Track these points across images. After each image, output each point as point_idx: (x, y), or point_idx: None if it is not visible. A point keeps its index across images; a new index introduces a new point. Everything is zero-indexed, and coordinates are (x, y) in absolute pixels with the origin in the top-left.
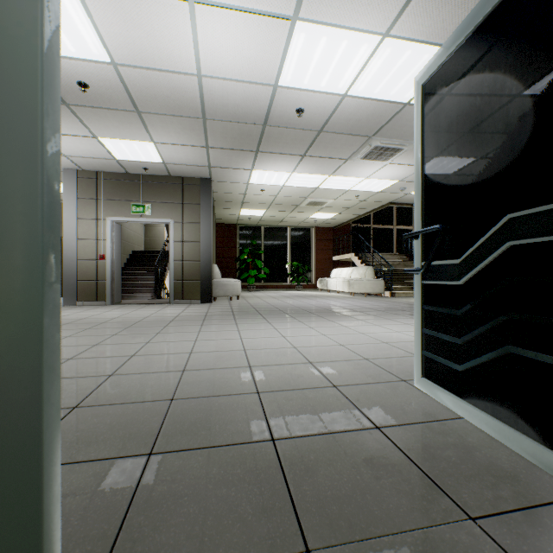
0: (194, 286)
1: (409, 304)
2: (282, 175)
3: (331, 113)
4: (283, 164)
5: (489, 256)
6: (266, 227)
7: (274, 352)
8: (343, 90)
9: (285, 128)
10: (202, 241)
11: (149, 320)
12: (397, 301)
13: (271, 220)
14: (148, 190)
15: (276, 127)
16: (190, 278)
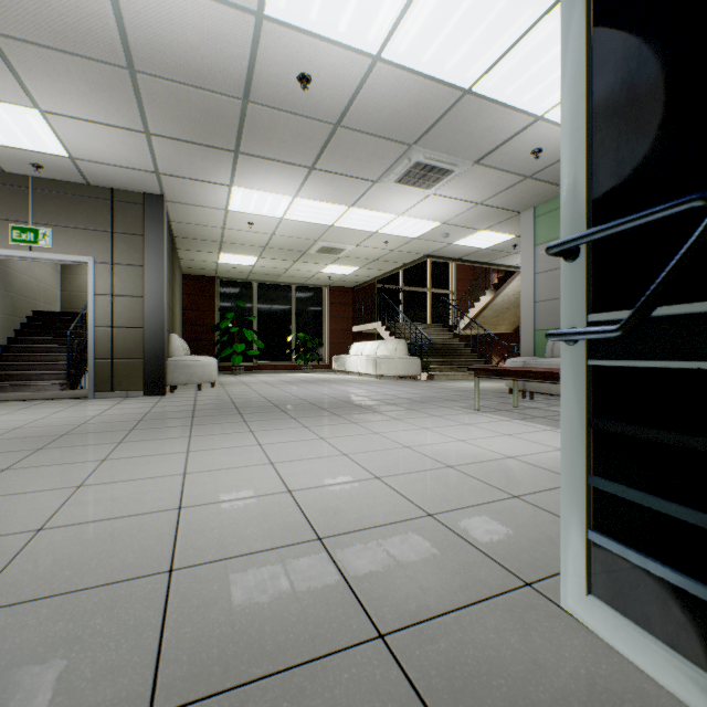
0: (134, 368)
1: (455, 391)
2: (279, 200)
3: (354, 92)
4: (281, 181)
5: None
6: (260, 283)
7: (244, 509)
8: (375, 46)
9: (281, 111)
10: (148, 296)
11: (16, 434)
12: (439, 386)
13: (267, 273)
14: (44, 205)
15: (265, 107)
16: (126, 356)
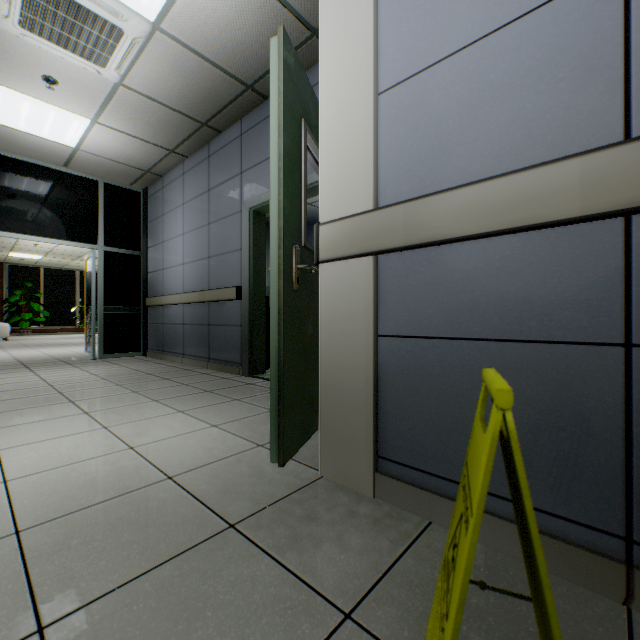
0: None
1: None
2: None
3: None
4: None
5: (90, 315)
6: (48, 268)
7: (31, 354)
8: None
9: None
10: None
11: None
12: None
13: (53, 263)
14: None
15: None
16: None
